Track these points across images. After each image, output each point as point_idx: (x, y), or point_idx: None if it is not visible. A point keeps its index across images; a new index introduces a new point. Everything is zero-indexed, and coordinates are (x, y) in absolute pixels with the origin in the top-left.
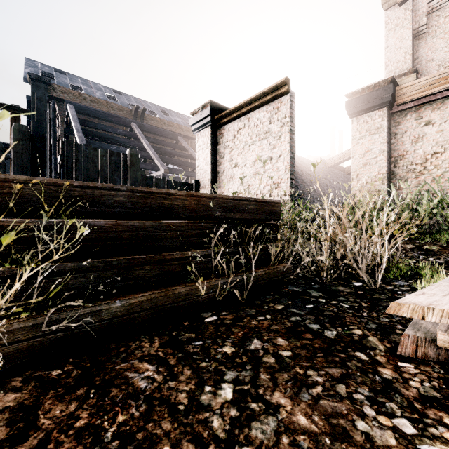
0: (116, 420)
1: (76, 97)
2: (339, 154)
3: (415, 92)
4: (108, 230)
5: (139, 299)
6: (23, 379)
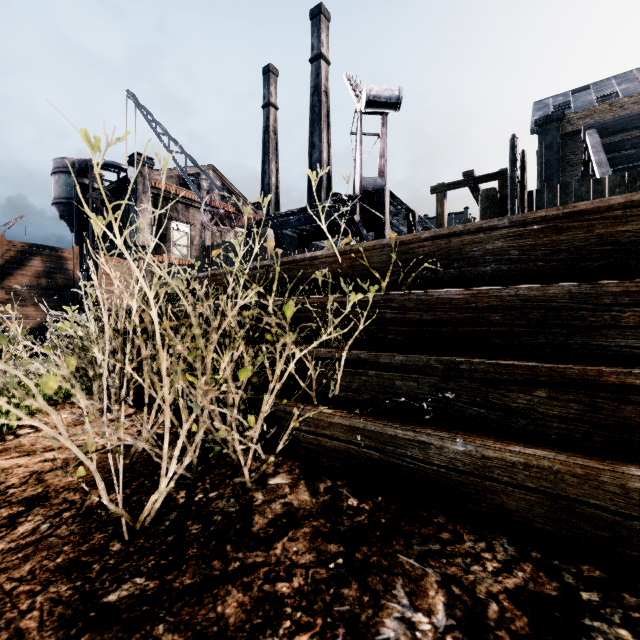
0: (296, 637)
1: (604, 114)
2: None
3: None
4: (461, 306)
5: (506, 457)
6: (329, 487)
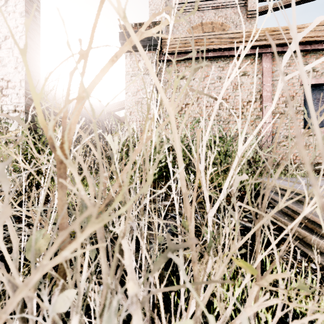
0: None
1: None
2: (116, 103)
3: (176, 46)
4: None
5: None
6: None
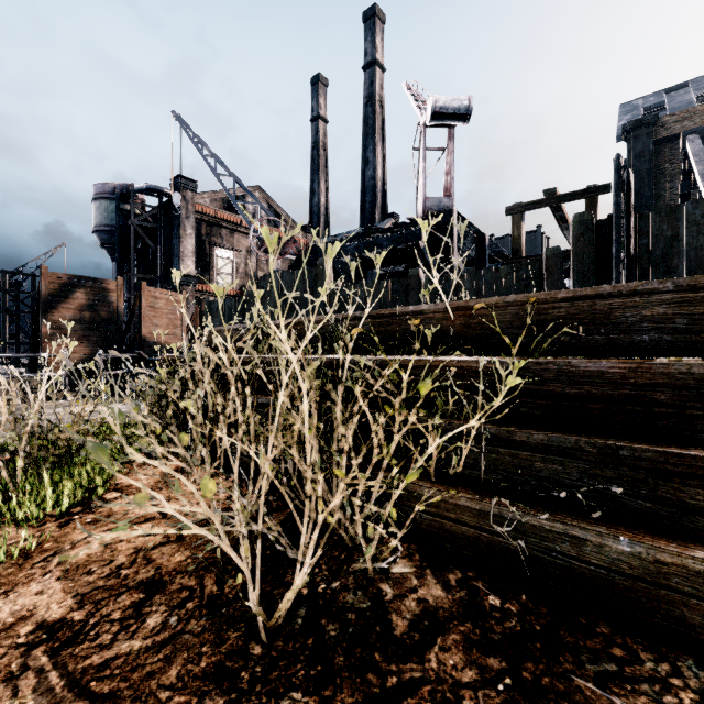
0: None
1: None
2: None
3: None
4: (616, 381)
5: (688, 564)
6: (460, 579)
